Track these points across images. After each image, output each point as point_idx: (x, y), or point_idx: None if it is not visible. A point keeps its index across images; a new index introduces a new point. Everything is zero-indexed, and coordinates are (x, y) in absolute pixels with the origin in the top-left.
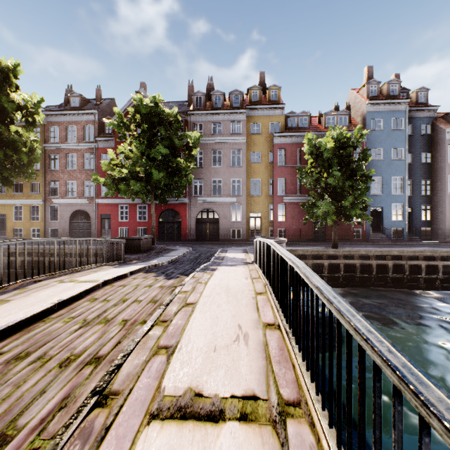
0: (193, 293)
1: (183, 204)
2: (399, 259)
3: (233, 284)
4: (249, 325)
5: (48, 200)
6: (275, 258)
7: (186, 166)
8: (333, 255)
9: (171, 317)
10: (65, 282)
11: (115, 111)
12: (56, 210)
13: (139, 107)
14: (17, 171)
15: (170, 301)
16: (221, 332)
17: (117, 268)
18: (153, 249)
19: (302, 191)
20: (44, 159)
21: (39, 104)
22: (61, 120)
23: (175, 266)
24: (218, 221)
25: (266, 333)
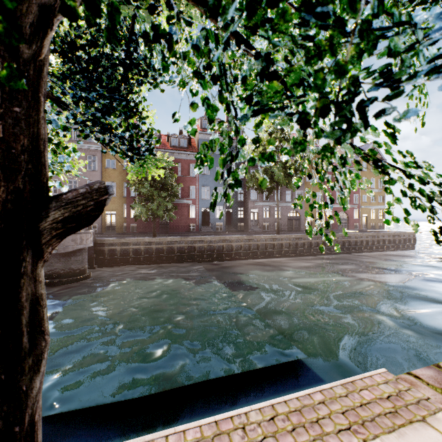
0: None
1: None
2: (193, 243)
3: None
4: None
5: None
6: None
7: None
8: (149, 242)
9: None
10: None
11: None
12: None
13: None
14: None
15: None
16: None
17: None
18: None
19: None
20: None
21: None
22: None
23: None
24: None
25: None
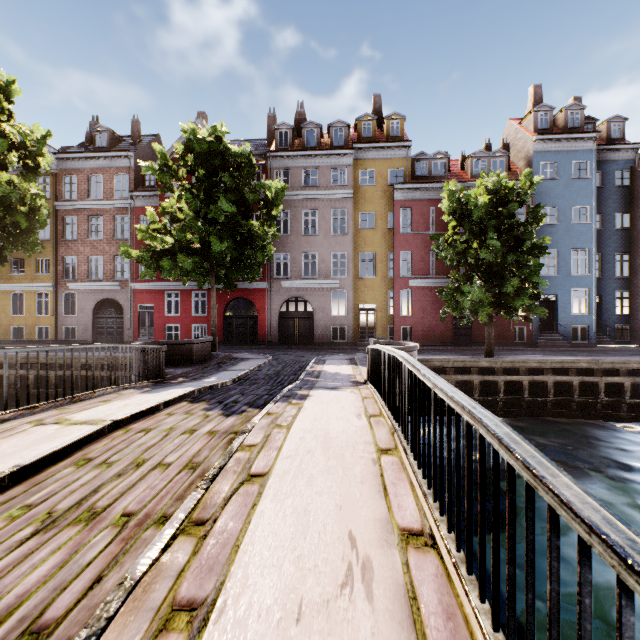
0: (263, 450)
1: (261, 290)
2: (588, 373)
3: (336, 429)
4: (371, 534)
5: (61, 284)
6: (417, 389)
7: (263, 233)
8: (487, 368)
9: (216, 511)
10: (45, 424)
11: (156, 149)
12: (73, 299)
13: (192, 142)
14: (13, 242)
15: (219, 471)
16: (314, 558)
17: (145, 395)
18: (213, 358)
19: (437, 271)
20: (56, 225)
21: (43, 140)
22: (81, 167)
23: (242, 389)
24: (312, 315)
25: (408, 560)
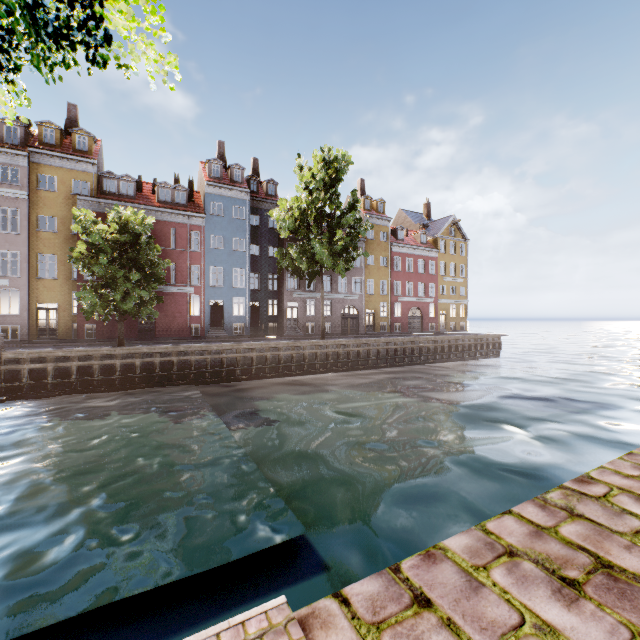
0: None
1: None
2: (188, 354)
3: None
4: None
5: None
6: None
7: None
8: (110, 355)
9: None
10: None
11: None
12: None
13: None
14: None
15: None
16: None
17: None
18: None
19: None
20: None
21: None
22: None
23: None
24: None
25: None
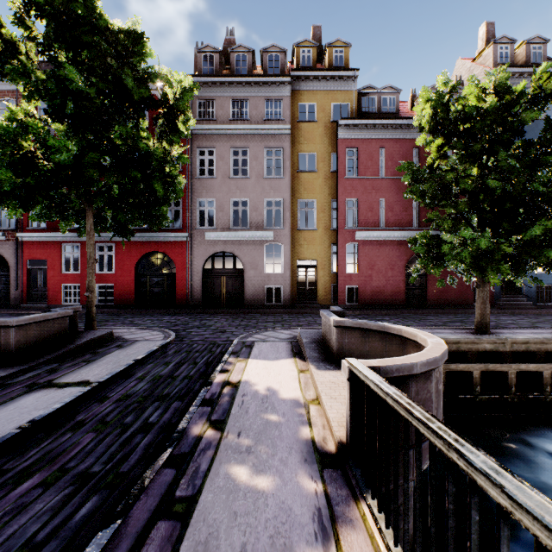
0: None
1: (180, 242)
2: None
3: None
4: None
5: None
6: None
7: (158, 149)
8: (489, 351)
9: None
10: None
11: None
12: None
13: None
14: None
15: None
16: None
17: None
18: (63, 346)
19: (388, 222)
20: None
21: None
22: None
23: None
24: (242, 272)
25: None
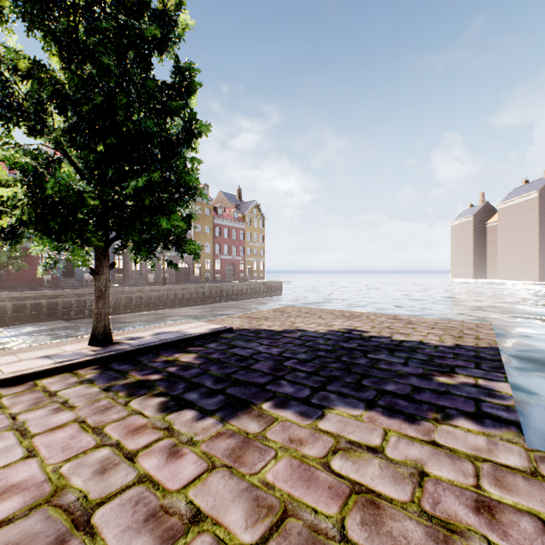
0: None
1: None
2: (55, 298)
3: None
4: None
5: None
6: None
7: None
8: None
9: None
10: None
11: None
12: None
13: None
14: None
15: None
16: None
17: None
18: None
19: None
20: None
21: None
22: None
23: None
24: None
25: None
